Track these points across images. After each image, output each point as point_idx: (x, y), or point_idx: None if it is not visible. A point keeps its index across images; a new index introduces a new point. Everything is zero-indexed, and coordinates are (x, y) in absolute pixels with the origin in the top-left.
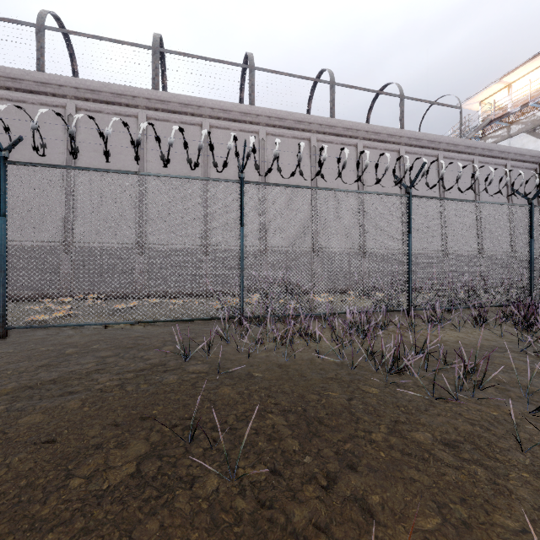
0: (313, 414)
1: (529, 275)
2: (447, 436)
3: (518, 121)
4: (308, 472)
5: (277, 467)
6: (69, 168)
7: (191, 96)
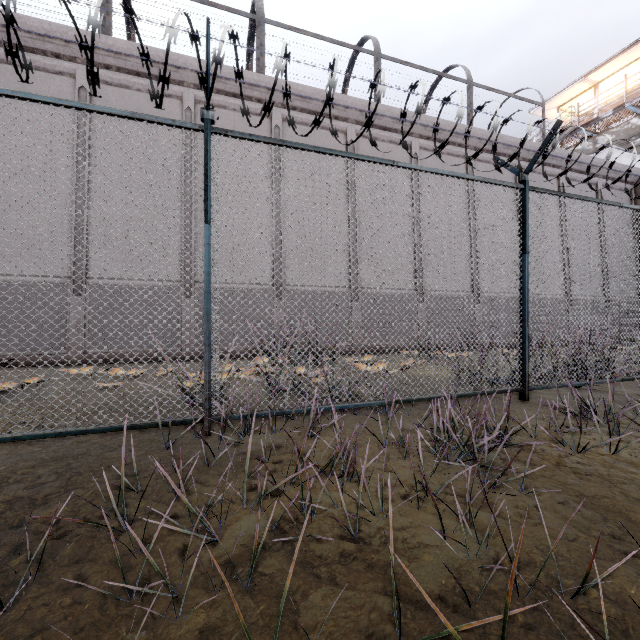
0: None
1: None
2: None
3: (607, 130)
4: None
5: None
6: None
7: (163, 50)
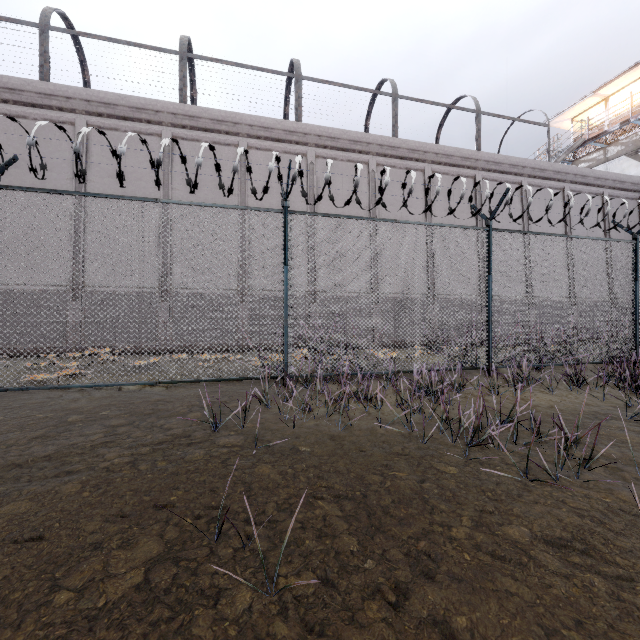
0: (375, 502)
1: (634, 325)
2: (550, 532)
3: (617, 141)
4: (370, 583)
5: (329, 576)
6: (74, 194)
7: (225, 111)
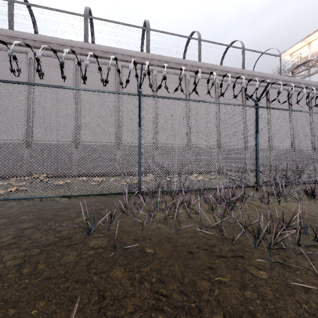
0: None
1: None
2: None
3: (315, 65)
4: None
5: None
6: (11, 82)
7: (109, 47)
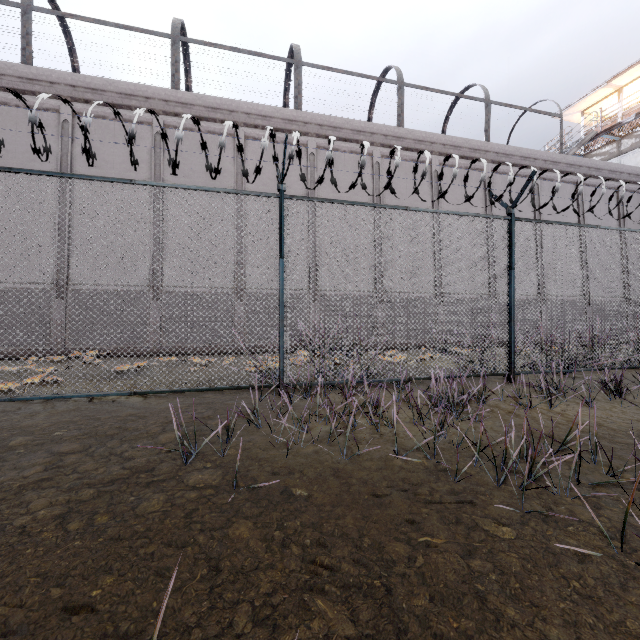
0: (406, 604)
1: None
2: None
3: (631, 133)
4: None
5: None
6: (33, 173)
7: (220, 98)
